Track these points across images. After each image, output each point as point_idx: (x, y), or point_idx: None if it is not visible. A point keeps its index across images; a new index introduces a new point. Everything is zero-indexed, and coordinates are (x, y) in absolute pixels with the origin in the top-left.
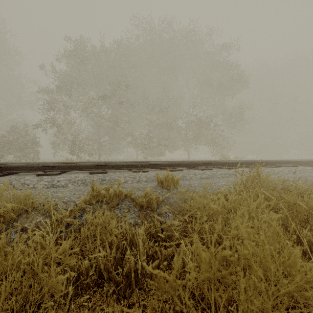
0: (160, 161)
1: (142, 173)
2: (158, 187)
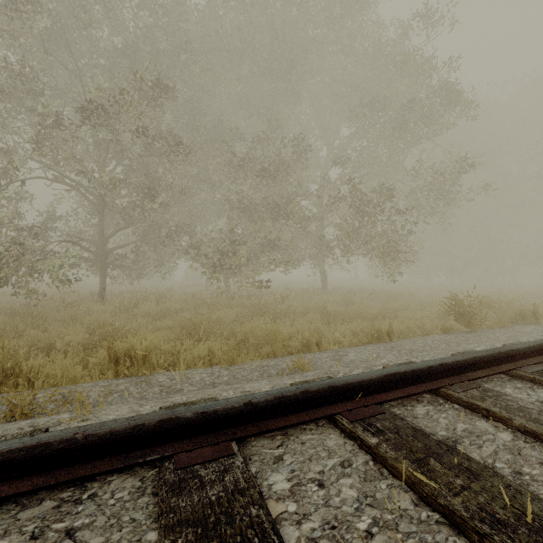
0: (254, 404)
1: None
2: None
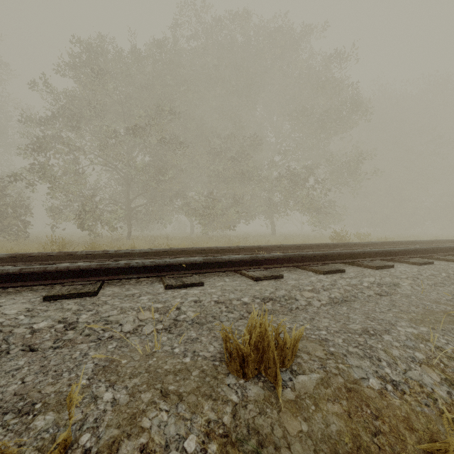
0: (230, 247)
1: (187, 293)
2: (230, 368)
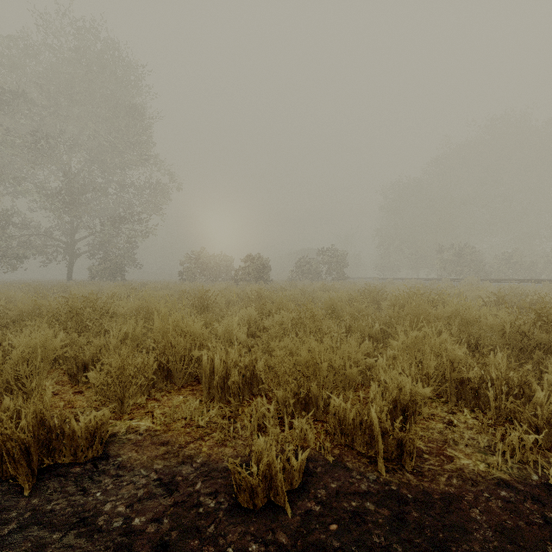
0: None
1: None
2: None
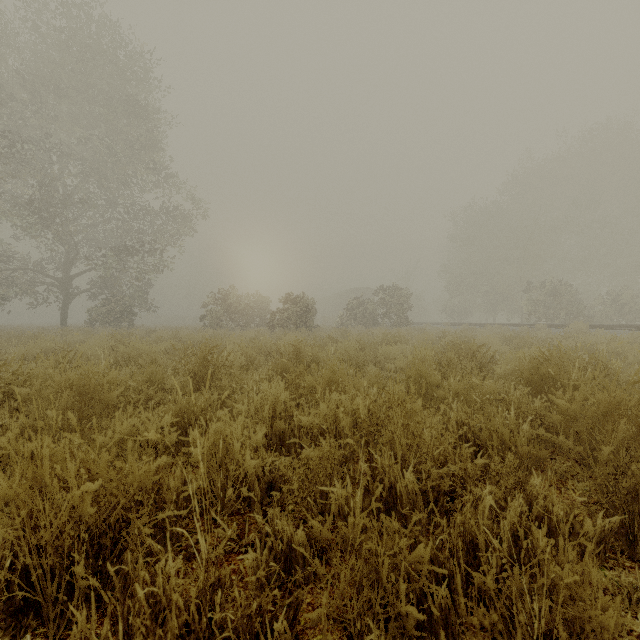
0: None
1: None
2: None
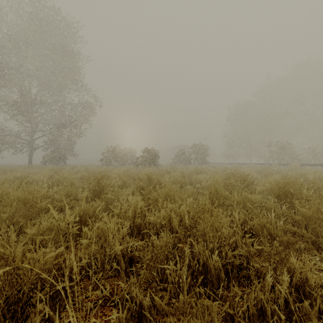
0: None
1: None
2: None
